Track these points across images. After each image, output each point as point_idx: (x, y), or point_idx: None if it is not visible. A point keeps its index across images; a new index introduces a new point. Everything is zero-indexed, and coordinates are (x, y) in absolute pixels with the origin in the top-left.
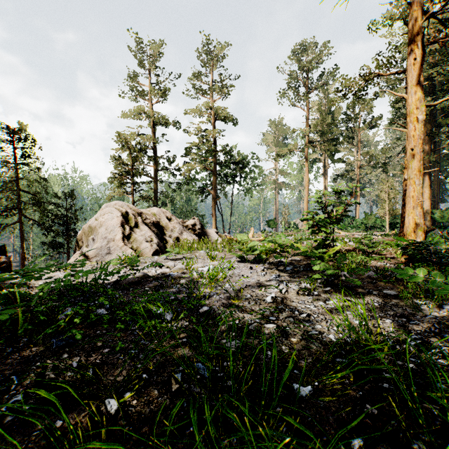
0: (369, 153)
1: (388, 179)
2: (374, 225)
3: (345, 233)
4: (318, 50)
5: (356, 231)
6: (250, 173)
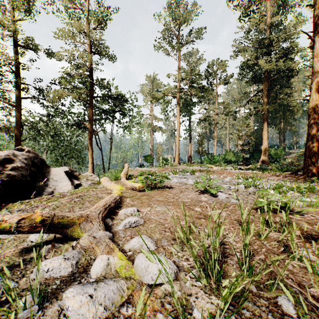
0: (224, 102)
1: (229, 127)
2: (227, 160)
3: (217, 167)
4: (188, 9)
5: (228, 165)
6: (129, 112)
